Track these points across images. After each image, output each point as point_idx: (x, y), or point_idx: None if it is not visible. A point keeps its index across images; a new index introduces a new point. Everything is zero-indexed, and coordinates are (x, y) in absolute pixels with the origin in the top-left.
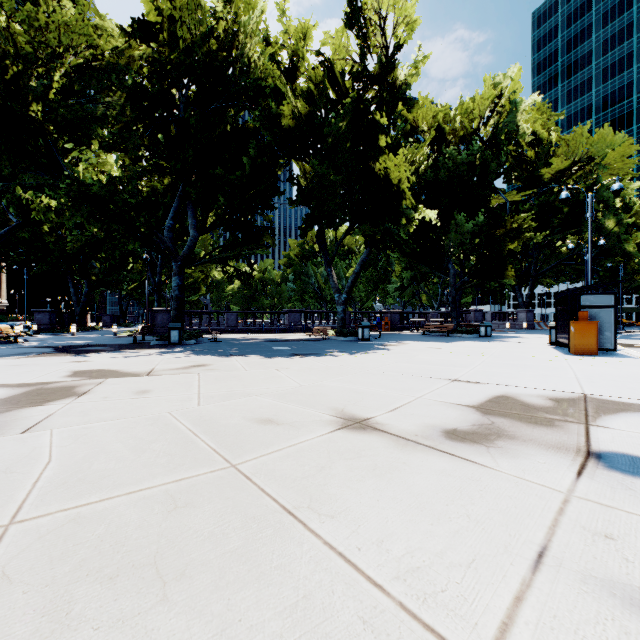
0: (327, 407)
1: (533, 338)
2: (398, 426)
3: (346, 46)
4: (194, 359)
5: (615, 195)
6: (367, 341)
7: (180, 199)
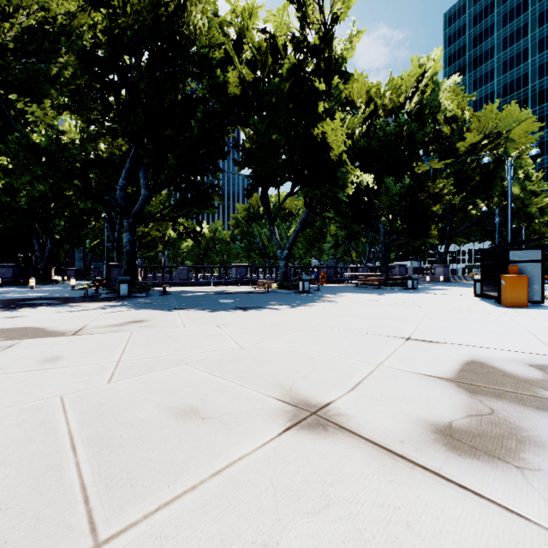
0: (271, 383)
1: (455, 290)
2: (370, 420)
3: (288, 23)
4: (135, 313)
5: (533, 160)
6: (307, 293)
7: (132, 160)
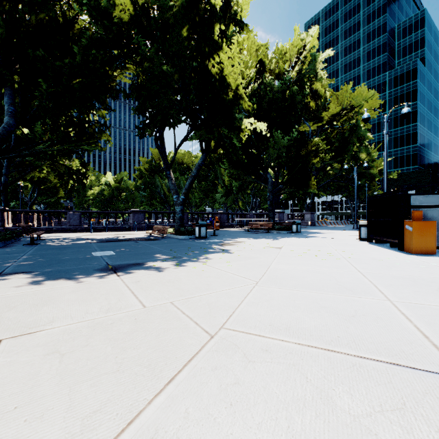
0: None
1: (332, 233)
2: None
3: None
4: None
5: (405, 117)
6: (204, 239)
7: None
